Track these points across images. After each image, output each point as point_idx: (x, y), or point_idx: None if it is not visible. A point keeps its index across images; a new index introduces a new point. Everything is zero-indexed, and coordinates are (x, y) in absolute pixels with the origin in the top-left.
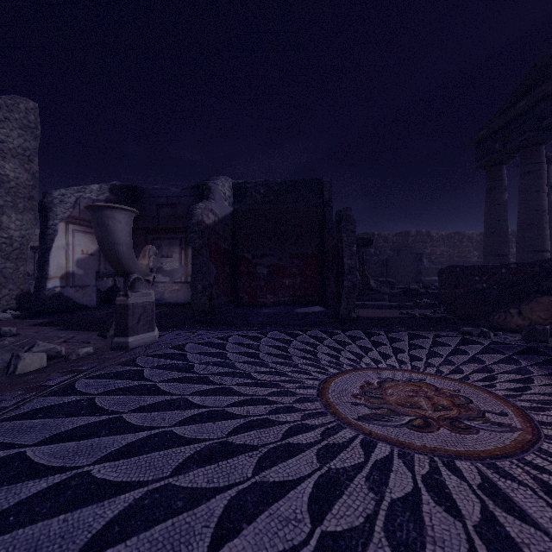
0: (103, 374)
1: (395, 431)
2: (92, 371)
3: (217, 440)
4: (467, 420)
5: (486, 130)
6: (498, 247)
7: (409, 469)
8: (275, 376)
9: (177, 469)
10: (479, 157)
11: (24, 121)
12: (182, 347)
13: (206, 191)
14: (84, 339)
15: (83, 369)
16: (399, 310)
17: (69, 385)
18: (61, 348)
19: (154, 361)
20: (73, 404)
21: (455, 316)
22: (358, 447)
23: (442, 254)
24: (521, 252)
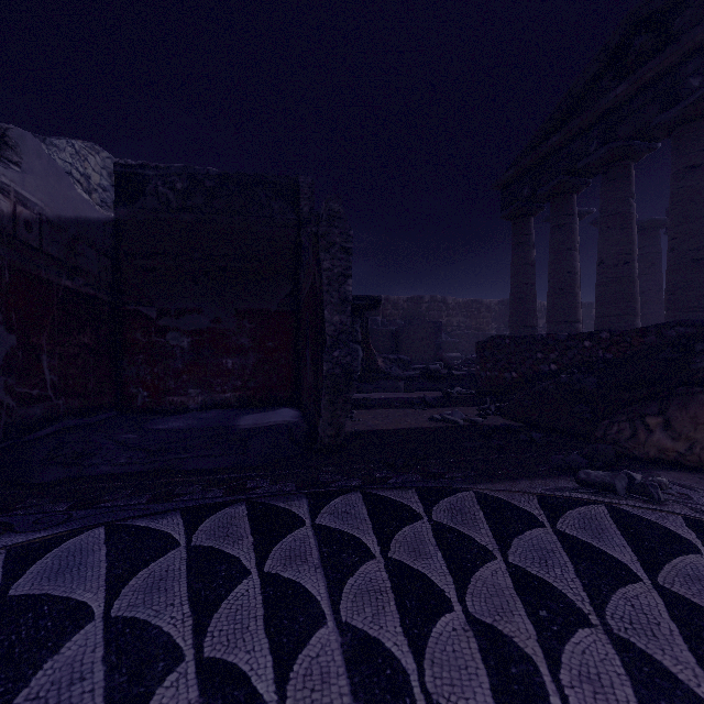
0: None
1: None
2: None
3: None
4: None
5: (513, 170)
6: (526, 317)
7: None
8: None
9: None
10: (505, 204)
11: None
12: None
13: None
14: None
15: None
16: (427, 411)
17: None
18: None
19: None
20: None
21: (521, 422)
22: None
23: (459, 326)
24: (552, 322)
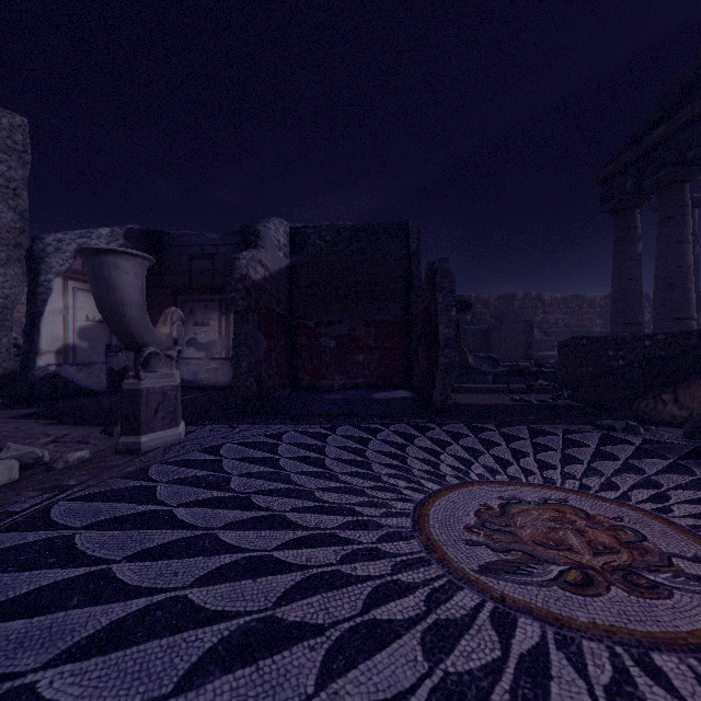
0: (97, 494)
1: (541, 594)
2: (81, 488)
3: (258, 614)
4: (647, 571)
5: (614, 164)
6: (629, 314)
7: (579, 673)
8: (349, 496)
9: (186, 678)
10: (605, 198)
11: (8, 141)
12: (216, 449)
13: (253, 237)
14: (81, 437)
15: (68, 485)
16: (509, 396)
17: (42, 511)
18: (43, 451)
19: (174, 472)
20: (39, 547)
21: (585, 404)
22: (487, 626)
23: (557, 323)
24: (659, 320)
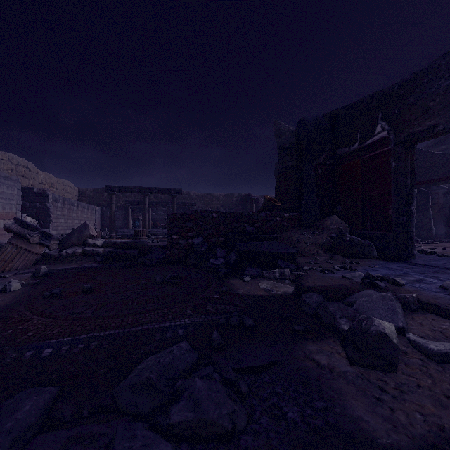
0: None
1: None
2: None
3: None
4: None
5: None
6: None
7: None
8: None
9: None
10: None
11: None
12: None
13: None
14: None
15: None
16: None
17: None
18: None
19: None
20: None
21: None
22: None
23: None
24: None
